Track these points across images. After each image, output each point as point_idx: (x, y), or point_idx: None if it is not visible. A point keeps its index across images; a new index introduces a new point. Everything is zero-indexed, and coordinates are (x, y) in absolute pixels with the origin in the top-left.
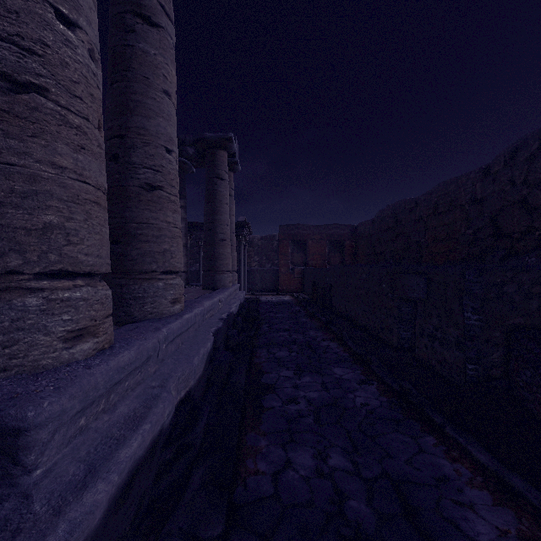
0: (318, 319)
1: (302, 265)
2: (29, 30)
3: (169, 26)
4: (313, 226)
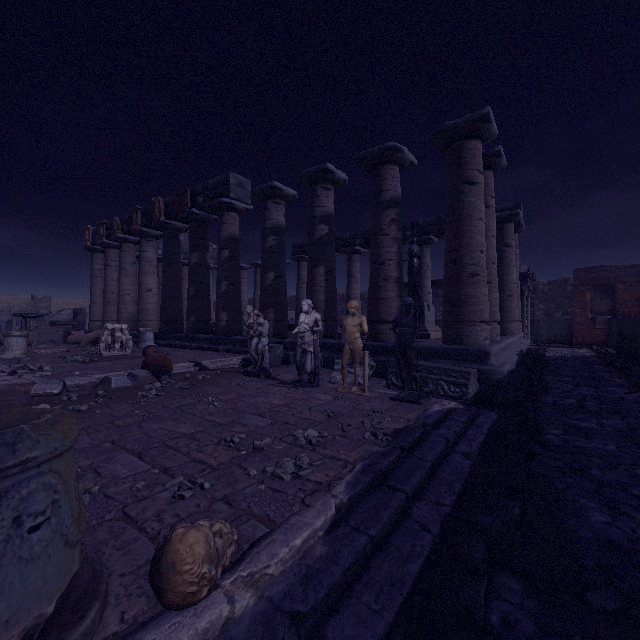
0: (613, 367)
1: (607, 314)
2: (476, 261)
3: (493, 203)
4: (625, 266)
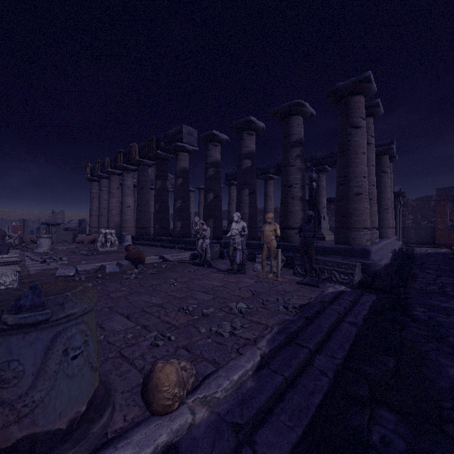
0: None
1: None
2: (360, 184)
3: (373, 141)
4: None
